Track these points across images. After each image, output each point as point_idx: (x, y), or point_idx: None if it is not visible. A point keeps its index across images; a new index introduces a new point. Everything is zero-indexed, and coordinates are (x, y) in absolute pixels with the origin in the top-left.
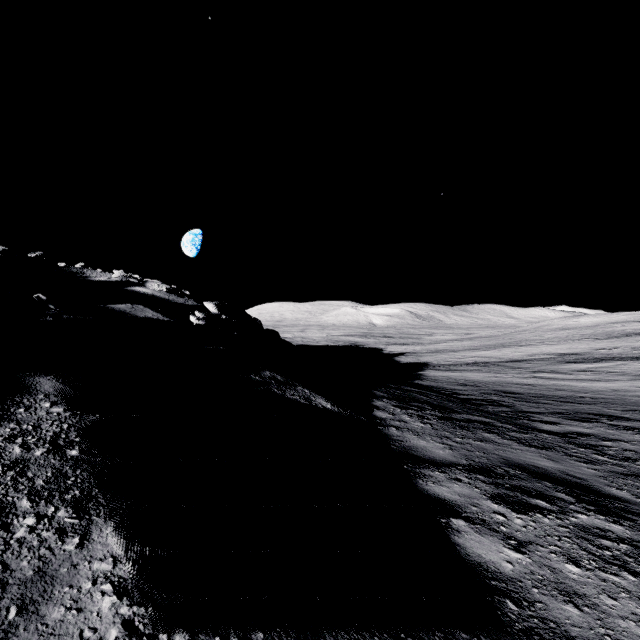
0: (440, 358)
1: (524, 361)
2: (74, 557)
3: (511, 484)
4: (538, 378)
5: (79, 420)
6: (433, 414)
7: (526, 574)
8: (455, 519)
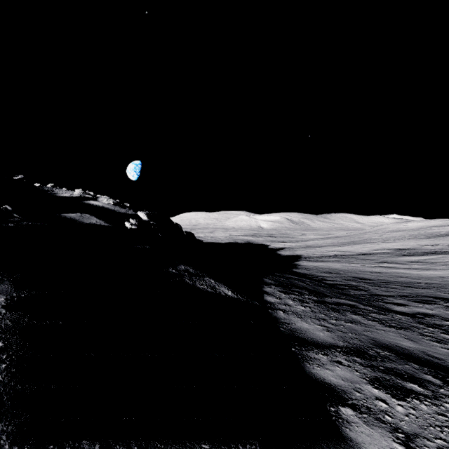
0: (309, 252)
1: (370, 254)
2: None
3: (384, 366)
4: (382, 267)
5: (0, 320)
6: (310, 298)
7: None
8: (343, 407)
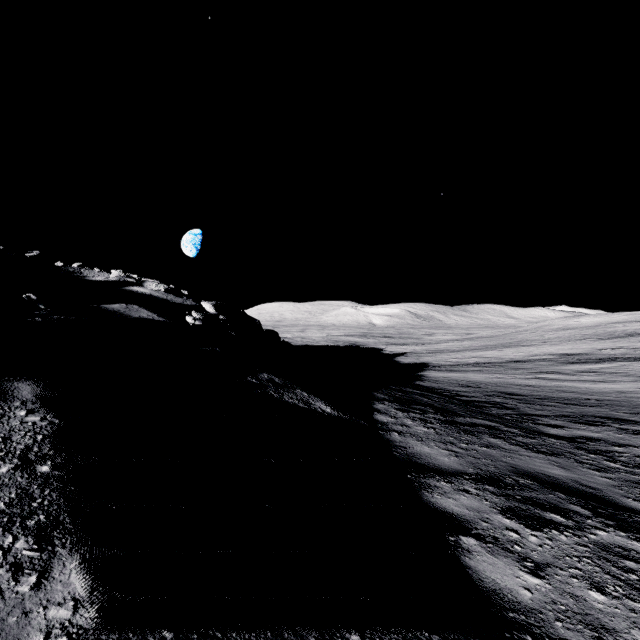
0: (440, 358)
1: (526, 361)
2: (27, 601)
3: (522, 496)
4: (541, 379)
5: (56, 430)
6: (436, 418)
7: (547, 604)
8: (465, 537)
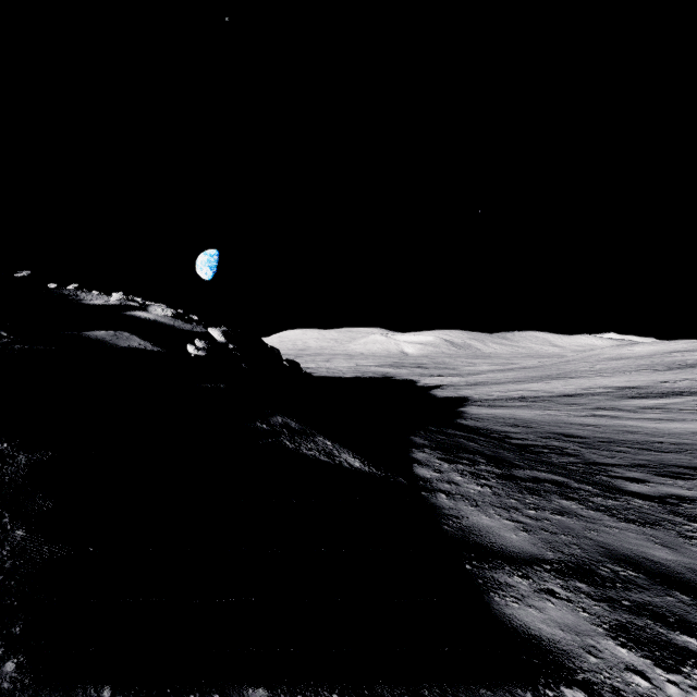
0: (481, 392)
1: (578, 396)
2: None
3: (631, 600)
4: (599, 417)
5: None
6: (490, 470)
7: None
8: (569, 689)
